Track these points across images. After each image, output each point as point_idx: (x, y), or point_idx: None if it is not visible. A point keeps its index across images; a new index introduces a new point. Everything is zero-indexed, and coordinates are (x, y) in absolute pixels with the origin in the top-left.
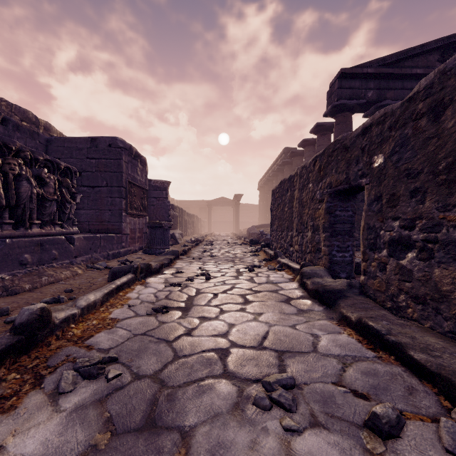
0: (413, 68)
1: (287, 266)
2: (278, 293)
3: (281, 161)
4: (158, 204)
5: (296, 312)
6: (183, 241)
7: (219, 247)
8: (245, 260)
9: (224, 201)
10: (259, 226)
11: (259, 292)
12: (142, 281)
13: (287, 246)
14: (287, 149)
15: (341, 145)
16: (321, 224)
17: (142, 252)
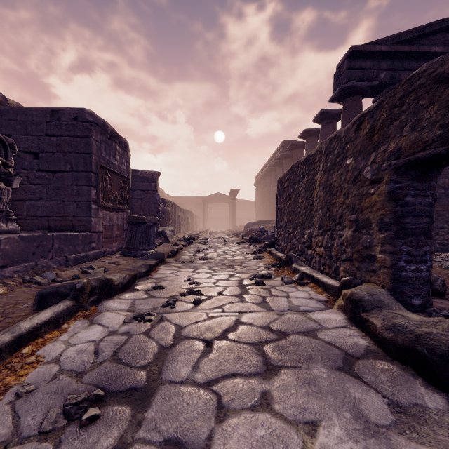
0: (431, 46)
1: (312, 279)
2: (319, 338)
3: (280, 154)
4: (146, 198)
5: (390, 416)
6: (175, 239)
7: (214, 246)
8: (248, 265)
9: (220, 197)
10: (257, 223)
11: (285, 336)
12: (90, 310)
13: (302, 248)
14: (286, 141)
15: (428, 79)
16: (376, 217)
17: (119, 254)
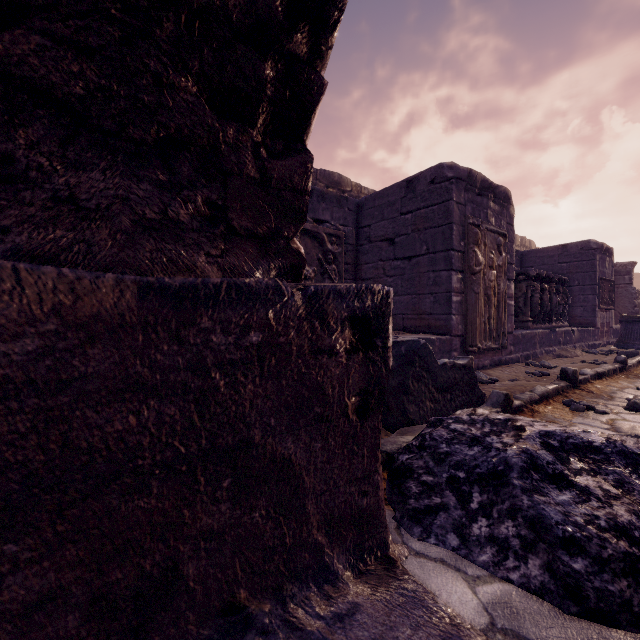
0: None
1: None
2: None
3: None
4: (616, 293)
5: None
6: None
7: None
8: None
9: None
10: None
11: None
12: None
13: None
14: None
15: None
16: None
17: (613, 347)
